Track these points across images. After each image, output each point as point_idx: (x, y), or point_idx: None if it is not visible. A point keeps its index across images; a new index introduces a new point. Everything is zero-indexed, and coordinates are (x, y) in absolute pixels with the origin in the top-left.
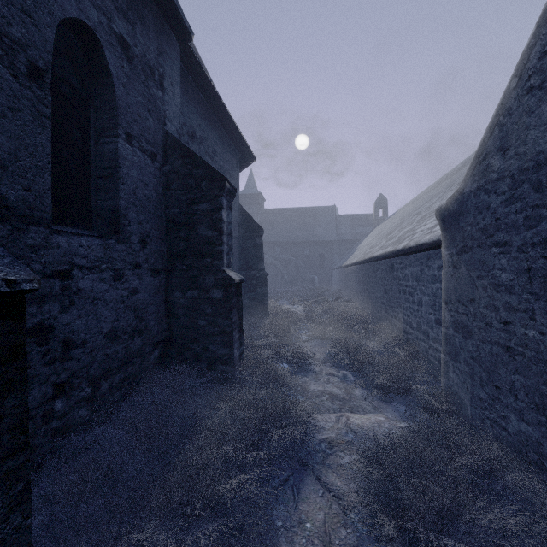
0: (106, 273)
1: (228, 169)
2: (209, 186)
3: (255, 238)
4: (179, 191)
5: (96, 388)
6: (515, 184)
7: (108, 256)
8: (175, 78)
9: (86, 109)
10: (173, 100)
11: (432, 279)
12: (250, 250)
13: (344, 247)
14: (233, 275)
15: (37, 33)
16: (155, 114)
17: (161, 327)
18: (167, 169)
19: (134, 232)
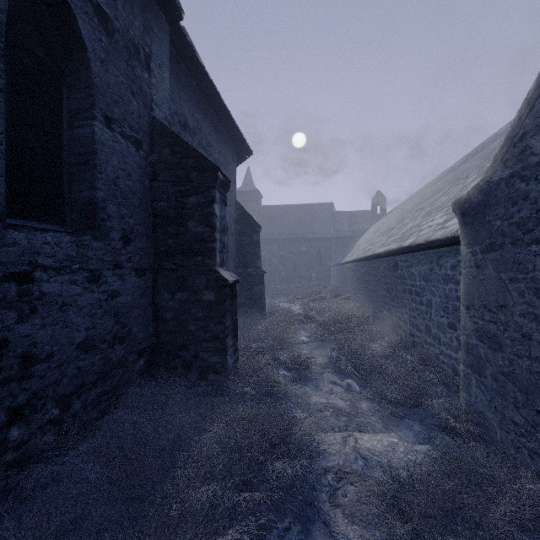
0: (79, 274)
1: (224, 163)
2: (200, 177)
3: (252, 234)
4: (167, 183)
5: (65, 408)
6: None
7: (81, 255)
8: (164, 60)
9: (57, 87)
10: (161, 84)
11: (445, 279)
12: (247, 247)
13: (341, 244)
14: (227, 275)
15: None
16: (140, 97)
17: (148, 333)
18: (154, 159)
19: (115, 227)
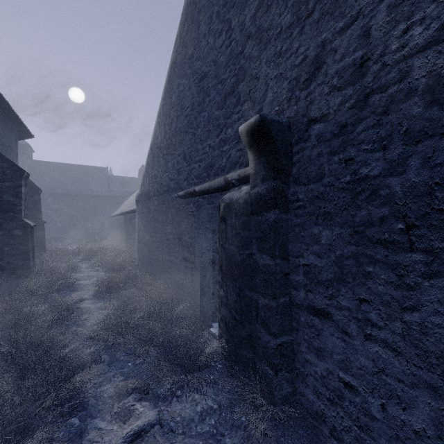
0: None
1: (9, 144)
2: (13, 173)
3: (34, 195)
4: None
5: None
6: (145, 196)
7: None
8: None
9: None
10: None
11: None
12: (29, 204)
13: (115, 201)
14: (29, 222)
15: None
16: None
17: None
18: None
19: None
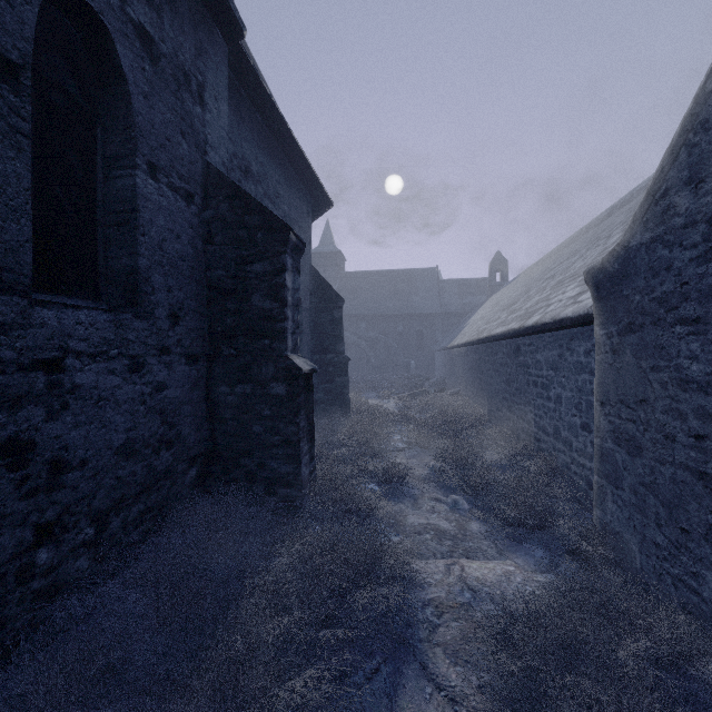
0: (118, 361)
1: (296, 218)
2: (267, 239)
3: (333, 310)
4: (226, 246)
5: (102, 527)
6: None
7: (120, 338)
8: (221, 89)
9: (90, 129)
10: (217, 120)
11: (577, 368)
12: (326, 327)
13: (449, 322)
14: (301, 363)
15: (8, 11)
16: (191, 138)
17: (201, 435)
18: (209, 215)
19: (160, 302)
